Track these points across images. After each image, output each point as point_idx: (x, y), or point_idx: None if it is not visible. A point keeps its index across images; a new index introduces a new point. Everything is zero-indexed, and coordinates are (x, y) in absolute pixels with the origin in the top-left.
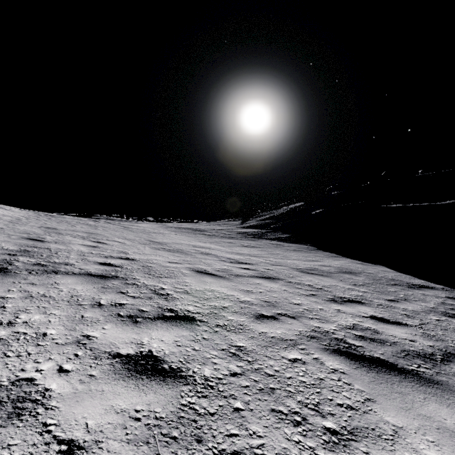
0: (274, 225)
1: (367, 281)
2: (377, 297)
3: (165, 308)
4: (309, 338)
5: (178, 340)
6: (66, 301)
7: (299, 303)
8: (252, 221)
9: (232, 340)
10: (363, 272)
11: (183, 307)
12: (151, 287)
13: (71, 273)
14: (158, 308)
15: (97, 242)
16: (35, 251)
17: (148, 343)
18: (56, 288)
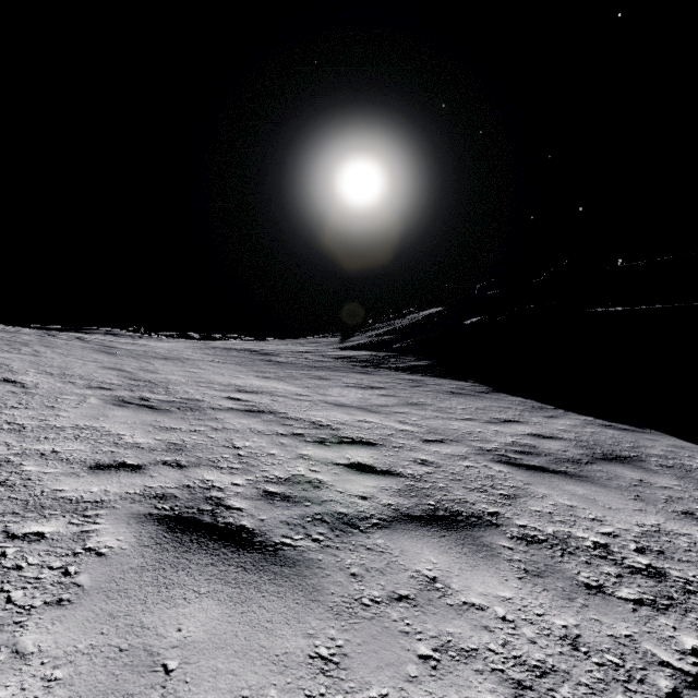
0: (399, 344)
1: (696, 491)
2: None
3: None
4: None
5: None
6: None
7: None
8: (360, 337)
9: None
10: (645, 455)
11: None
12: None
13: None
14: None
15: None
16: None
17: None
18: None
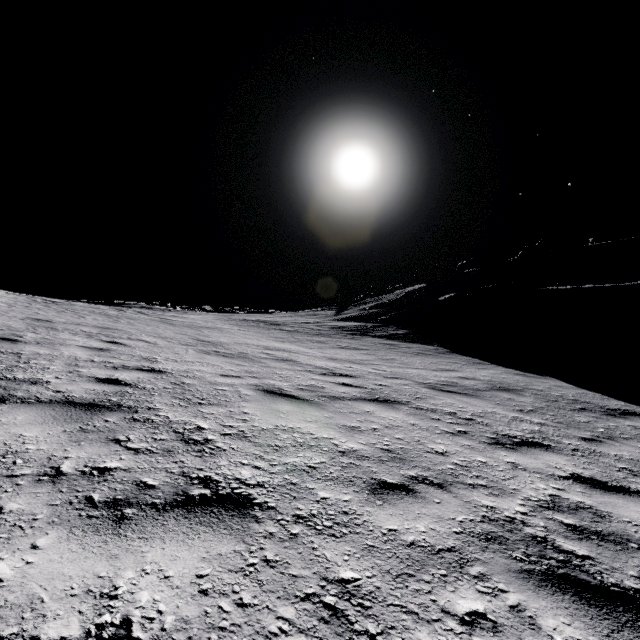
0: (383, 317)
1: (539, 403)
2: (565, 434)
3: (194, 475)
4: (484, 542)
5: (204, 572)
6: None
7: (444, 452)
8: (352, 311)
9: (329, 560)
10: (528, 389)
11: (230, 471)
12: (177, 426)
13: (33, 400)
14: (179, 476)
15: (109, 343)
16: None
17: (128, 592)
18: None
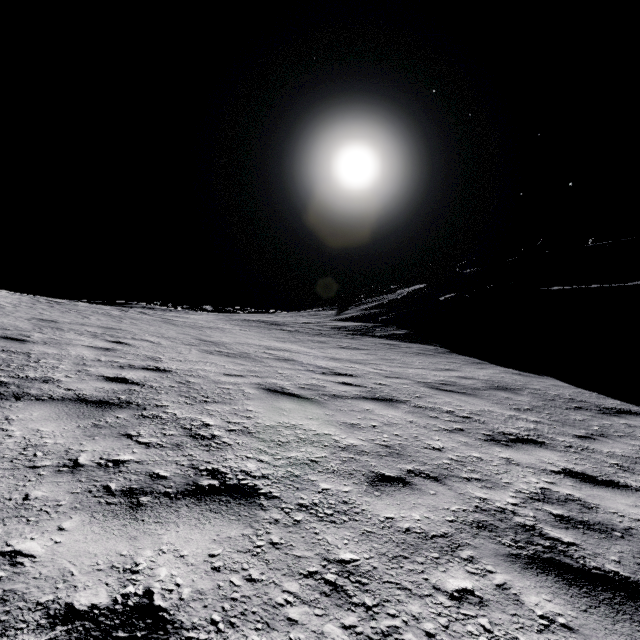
0: (384, 317)
1: (536, 402)
2: (560, 431)
3: (202, 467)
4: (475, 529)
5: (216, 552)
6: (8, 459)
7: (440, 448)
8: (353, 311)
9: (330, 543)
10: (525, 388)
11: (237, 464)
12: (184, 423)
13: (46, 398)
14: (189, 468)
15: (114, 343)
16: (2, 358)
17: (148, 568)
18: (2, 430)
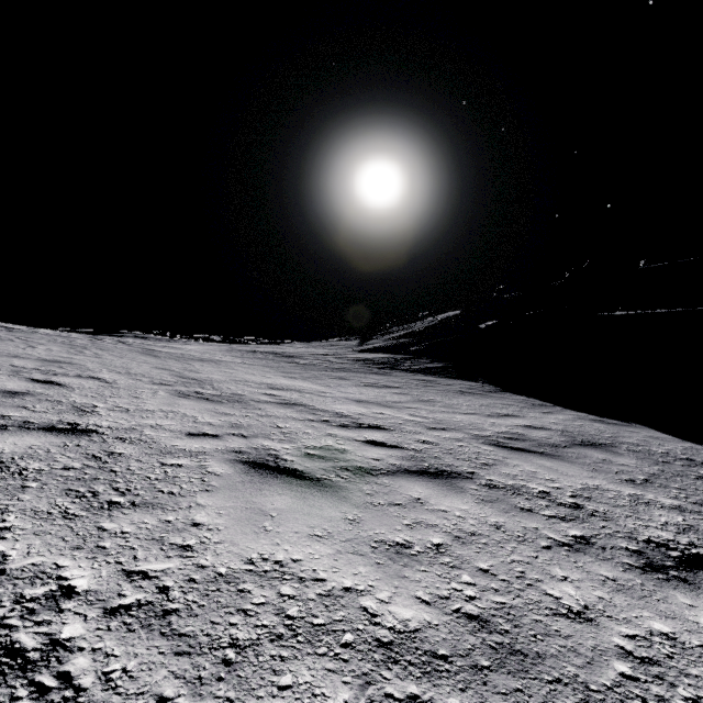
0: (415, 347)
1: (648, 467)
2: None
3: None
4: None
5: None
6: None
7: (583, 609)
8: (378, 340)
9: None
10: (619, 443)
11: None
12: (3, 593)
13: None
14: None
15: (39, 382)
16: None
17: None
18: None
